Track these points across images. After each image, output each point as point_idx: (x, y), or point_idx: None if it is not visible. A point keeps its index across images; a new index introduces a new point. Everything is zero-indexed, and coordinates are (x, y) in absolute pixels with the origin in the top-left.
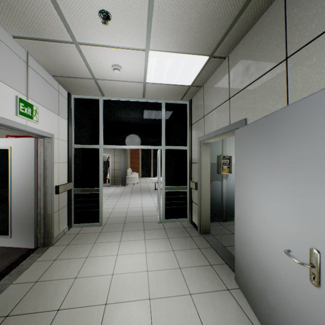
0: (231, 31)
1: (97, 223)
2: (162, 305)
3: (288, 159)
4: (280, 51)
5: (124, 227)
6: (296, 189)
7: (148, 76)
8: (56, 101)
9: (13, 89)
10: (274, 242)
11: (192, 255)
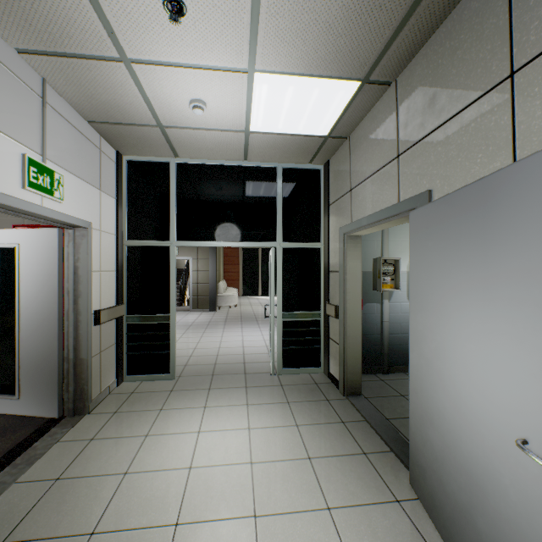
0: (403, 32)
1: (167, 375)
2: (278, 530)
3: (521, 263)
4: (499, 61)
5: (212, 382)
6: (540, 322)
7: (253, 121)
8: (95, 166)
9: (17, 142)
10: (492, 423)
11: (331, 435)
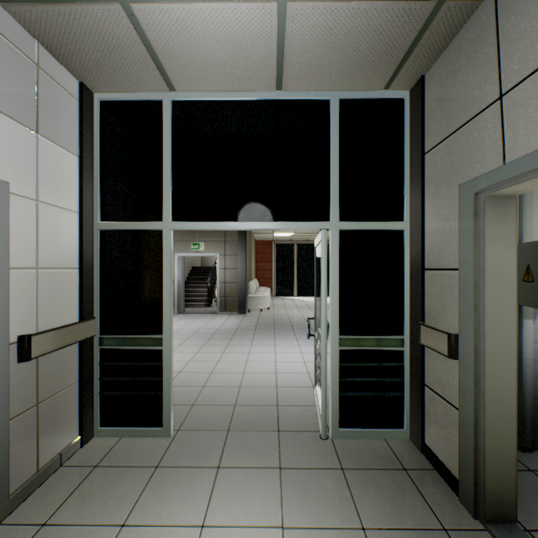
0: None
1: (157, 429)
2: None
3: None
4: None
5: (225, 448)
6: None
7: None
8: (22, 88)
9: None
10: None
11: None
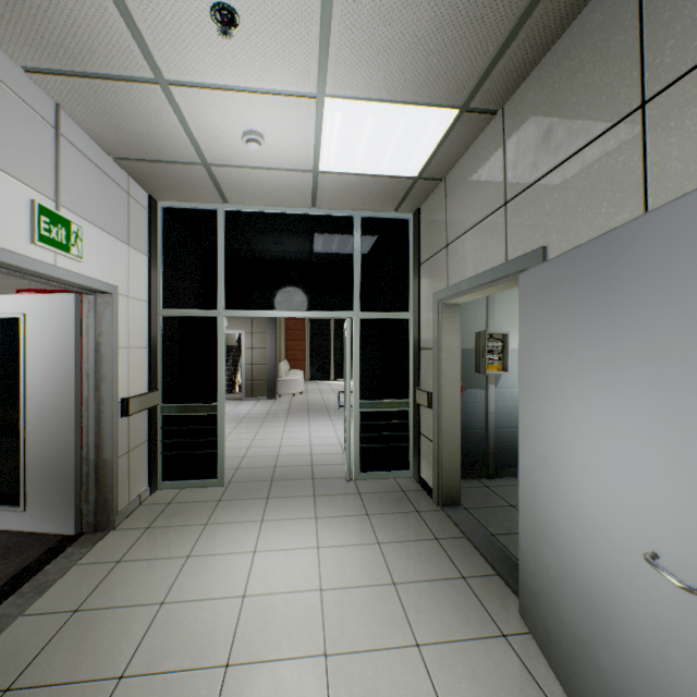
0: (510, 49)
1: (213, 481)
2: (354, 671)
3: (651, 337)
4: (628, 87)
5: (271, 489)
6: (673, 410)
7: (323, 158)
8: (122, 215)
9: (25, 185)
10: (617, 534)
11: (421, 555)
